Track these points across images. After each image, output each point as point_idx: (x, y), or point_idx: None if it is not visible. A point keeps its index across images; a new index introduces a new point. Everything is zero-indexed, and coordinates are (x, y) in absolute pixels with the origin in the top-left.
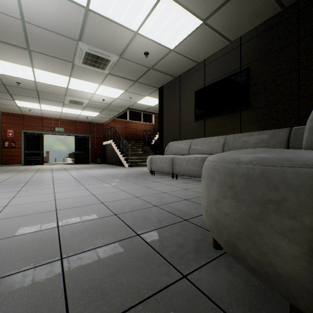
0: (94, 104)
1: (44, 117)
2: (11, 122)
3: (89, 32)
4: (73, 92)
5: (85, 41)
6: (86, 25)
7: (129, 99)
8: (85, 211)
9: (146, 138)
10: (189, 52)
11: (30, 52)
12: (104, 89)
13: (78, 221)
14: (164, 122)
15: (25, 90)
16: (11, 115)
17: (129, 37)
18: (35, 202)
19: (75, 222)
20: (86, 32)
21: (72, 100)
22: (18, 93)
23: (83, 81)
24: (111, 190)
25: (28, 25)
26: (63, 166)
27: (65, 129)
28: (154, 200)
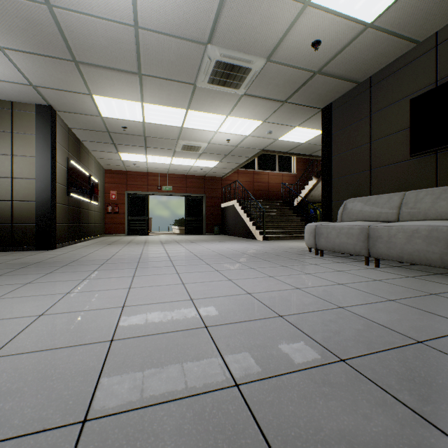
0: (213, 149)
1: (149, 172)
2: (114, 181)
3: (226, 23)
4: (189, 132)
5: (217, 41)
6: (223, 10)
7: (267, 135)
8: (263, 338)
9: (284, 195)
10: (406, 22)
11: (141, 78)
12: (233, 122)
13: (272, 372)
14: (332, 165)
15: (131, 137)
16: (115, 173)
17: (292, 16)
18: (164, 302)
19: (265, 373)
20: (221, 24)
21: (185, 144)
22: (123, 142)
23: (204, 113)
24: (272, 285)
25: (142, 32)
26: (172, 237)
27: (174, 187)
28: (392, 320)
